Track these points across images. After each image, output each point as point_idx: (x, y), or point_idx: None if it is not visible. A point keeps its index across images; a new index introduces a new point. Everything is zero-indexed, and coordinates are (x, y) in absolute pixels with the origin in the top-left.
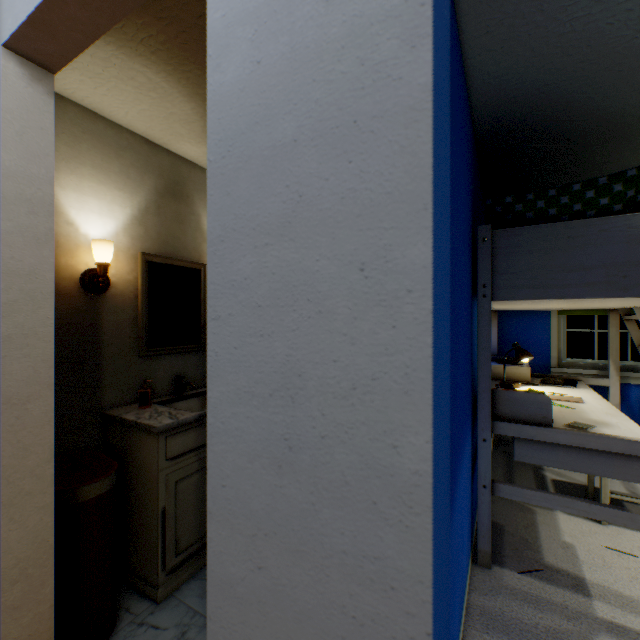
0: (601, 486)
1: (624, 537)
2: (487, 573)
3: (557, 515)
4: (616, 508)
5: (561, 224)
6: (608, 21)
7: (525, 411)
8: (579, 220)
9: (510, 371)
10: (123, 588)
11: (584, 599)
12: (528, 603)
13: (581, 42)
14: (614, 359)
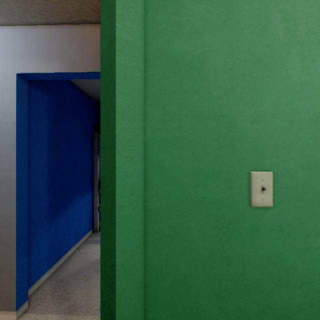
0: None
1: None
2: (96, 233)
3: None
4: None
5: None
6: None
7: None
8: None
9: None
10: None
11: None
12: None
13: None
14: None
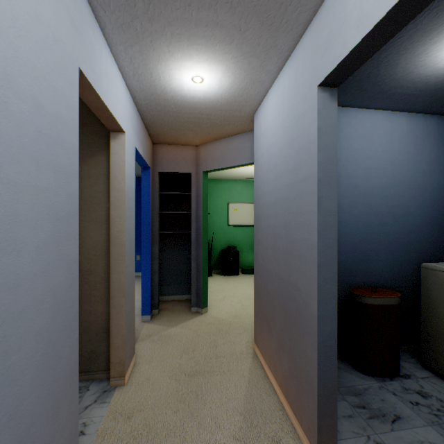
0: None
1: None
2: None
3: None
4: None
5: None
6: None
7: None
8: None
9: None
10: None
11: None
12: None
13: None
14: None
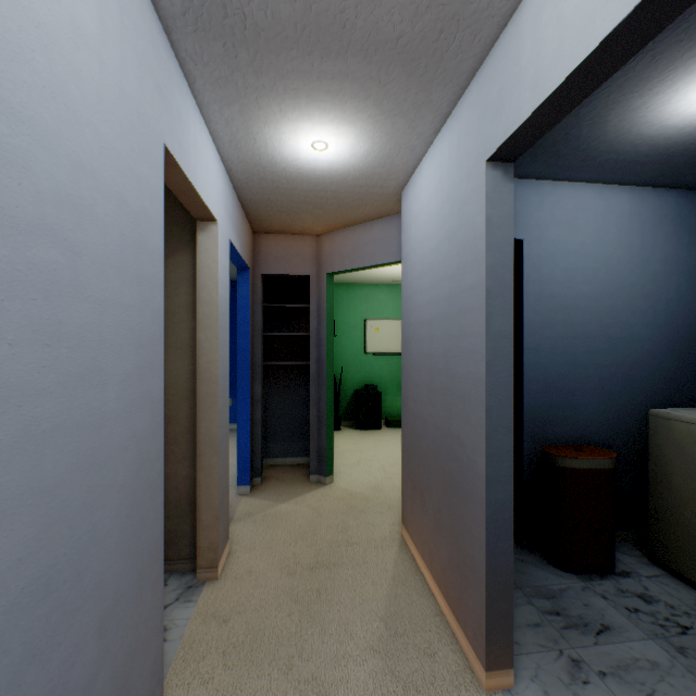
0: None
1: None
2: None
3: None
4: None
5: None
6: None
7: None
8: None
9: None
10: None
11: None
12: None
13: None
14: None
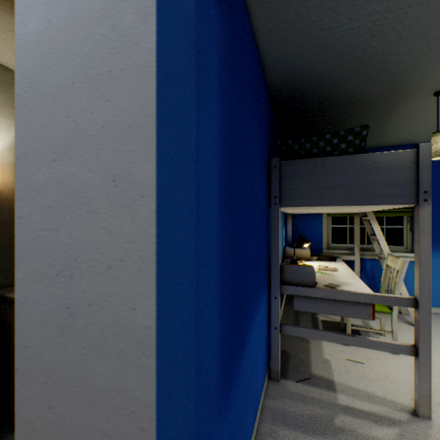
0: (346, 322)
1: (358, 352)
2: (277, 384)
3: (322, 342)
4: (350, 335)
5: (320, 159)
6: (341, 34)
7: (300, 278)
8: (330, 157)
9: (298, 252)
10: (5, 430)
11: (332, 394)
12: (300, 401)
13: (327, 45)
14: (357, 243)
